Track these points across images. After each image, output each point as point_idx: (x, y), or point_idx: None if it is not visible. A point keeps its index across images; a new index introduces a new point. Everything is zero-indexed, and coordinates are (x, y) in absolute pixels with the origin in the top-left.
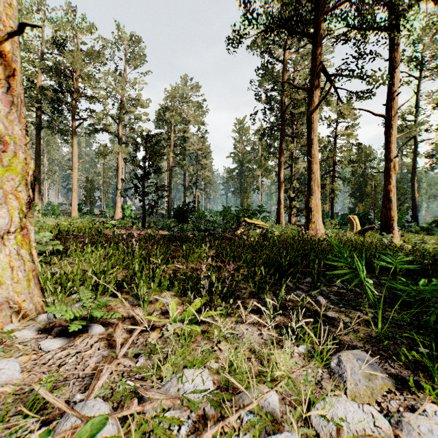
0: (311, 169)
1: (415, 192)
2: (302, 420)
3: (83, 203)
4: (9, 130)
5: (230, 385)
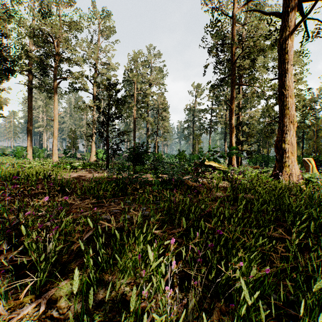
0: (285, 104)
1: None
2: None
3: (68, 149)
4: None
5: None
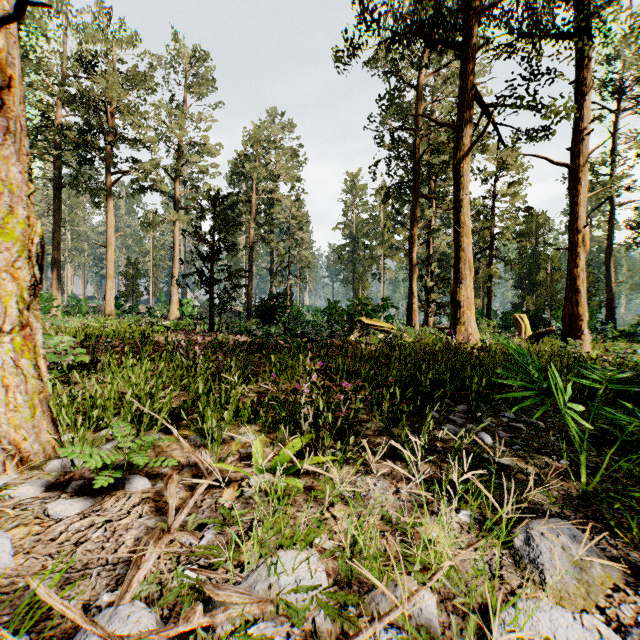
0: (460, 244)
1: (611, 280)
2: (477, 639)
3: (123, 296)
4: (1, 172)
5: (355, 577)
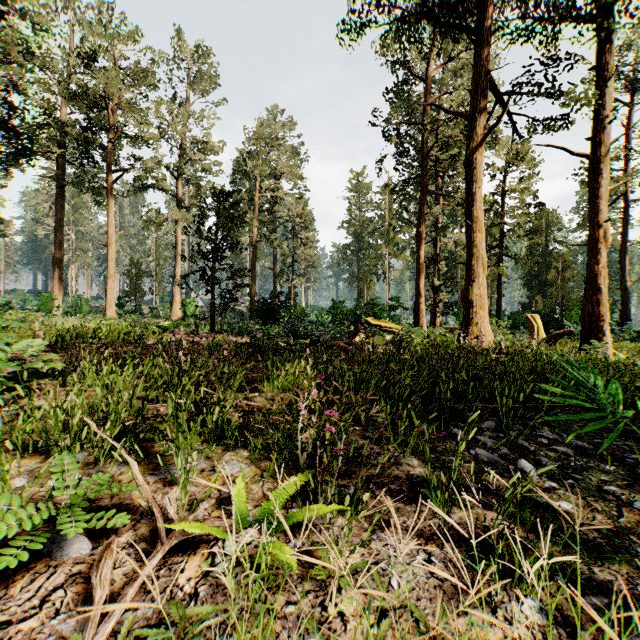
0: (472, 240)
1: (625, 279)
2: None
3: (126, 296)
4: None
5: None
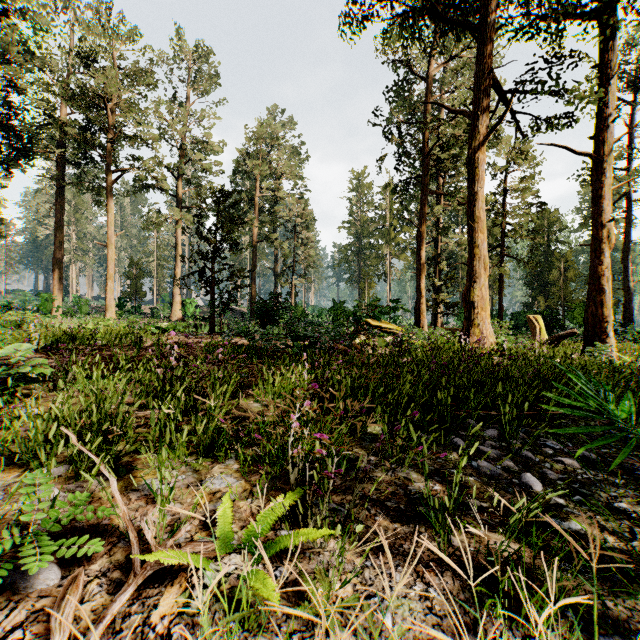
0: (474, 240)
1: (628, 279)
2: None
3: (126, 297)
4: None
5: None
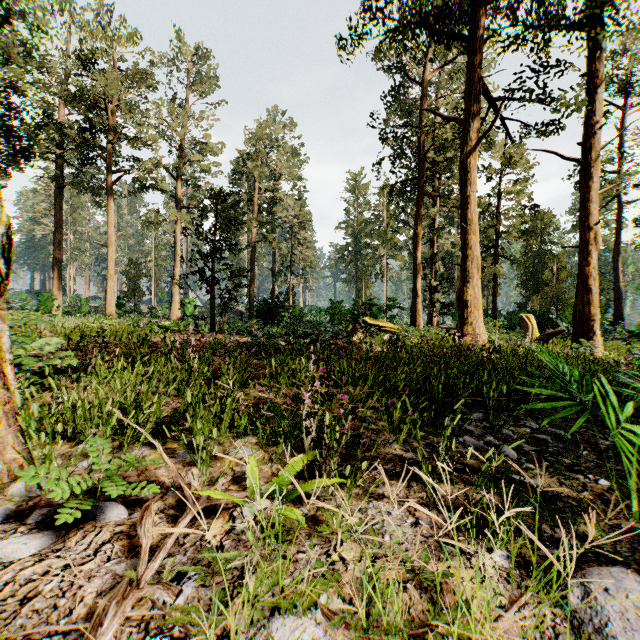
0: (467, 242)
1: (619, 279)
2: None
3: (125, 296)
4: None
5: None
